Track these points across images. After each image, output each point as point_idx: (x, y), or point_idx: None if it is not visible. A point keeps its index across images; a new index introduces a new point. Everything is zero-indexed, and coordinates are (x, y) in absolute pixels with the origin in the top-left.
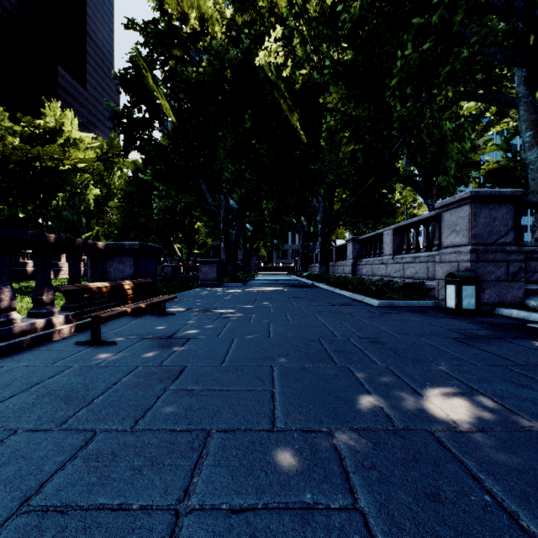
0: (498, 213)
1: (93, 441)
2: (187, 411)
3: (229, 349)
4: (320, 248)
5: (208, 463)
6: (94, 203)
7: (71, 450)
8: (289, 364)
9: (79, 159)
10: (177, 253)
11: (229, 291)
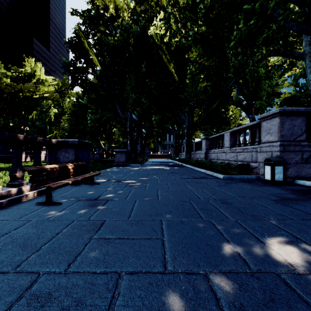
0: (296, 122)
1: (36, 283)
2: (104, 256)
3: (133, 207)
4: (186, 143)
5: (118, 303)
6: (54, 117)
7: (19, 290)
8: (172, 218)
9: (45, 91)
10: (102, 146)
11: (132, 169)
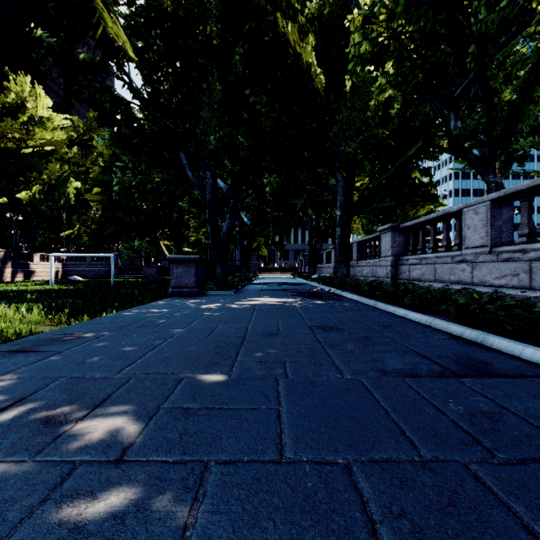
0: None
1: None
2: None
3: None
4: (339, 242)
5: None
6: (77, 198)
7: None
8: None
9: (45, 140)
10: (164, 252)
11: (205, 306)
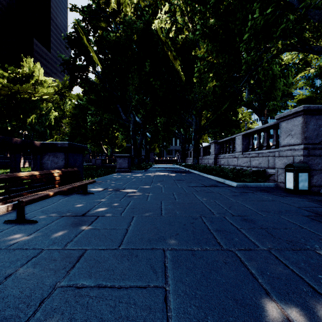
0: None
1: None
2: None
3: (128, 228)
4: (193, 148)
5: None
6: (54, 121)
7: None
8: (179, 247)
9: (44, 93)
10: (104, 151)
11: (135, 175)
